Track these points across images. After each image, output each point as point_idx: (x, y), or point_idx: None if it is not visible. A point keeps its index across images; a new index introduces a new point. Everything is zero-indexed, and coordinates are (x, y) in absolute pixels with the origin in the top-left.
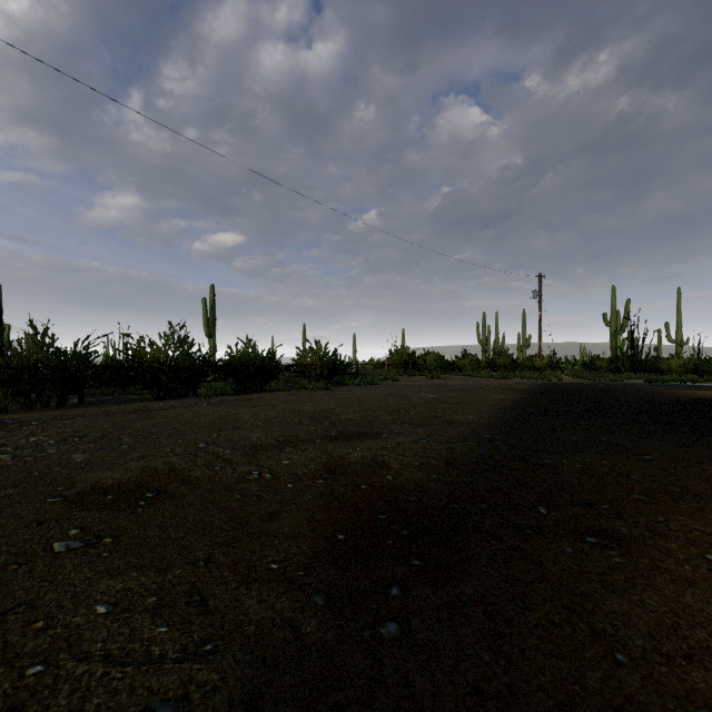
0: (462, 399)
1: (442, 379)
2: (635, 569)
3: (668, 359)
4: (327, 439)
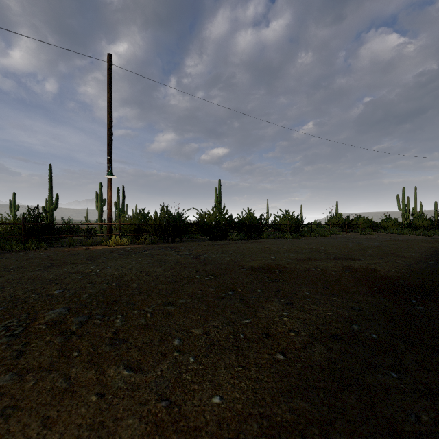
0: (400, 246)
1: (372, 235)
2: None
3: None
4: (332, 259)
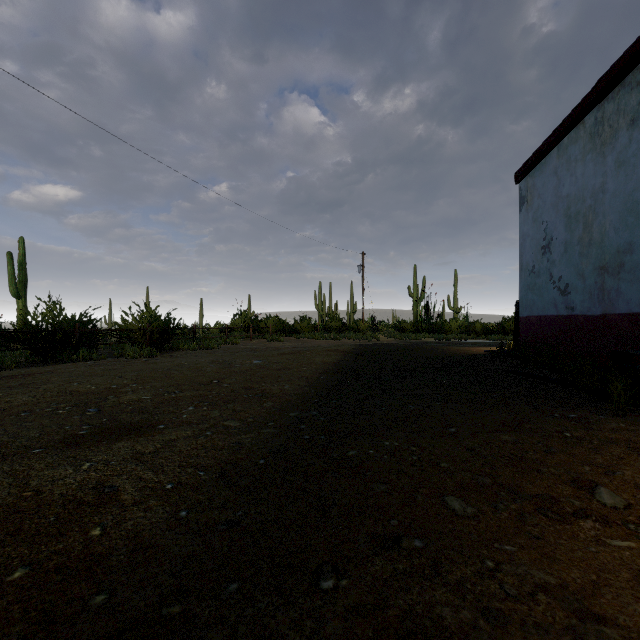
0: (286, 364)
1: (280, 342)
2: None
3: (450, 323)
4: (59, 445)
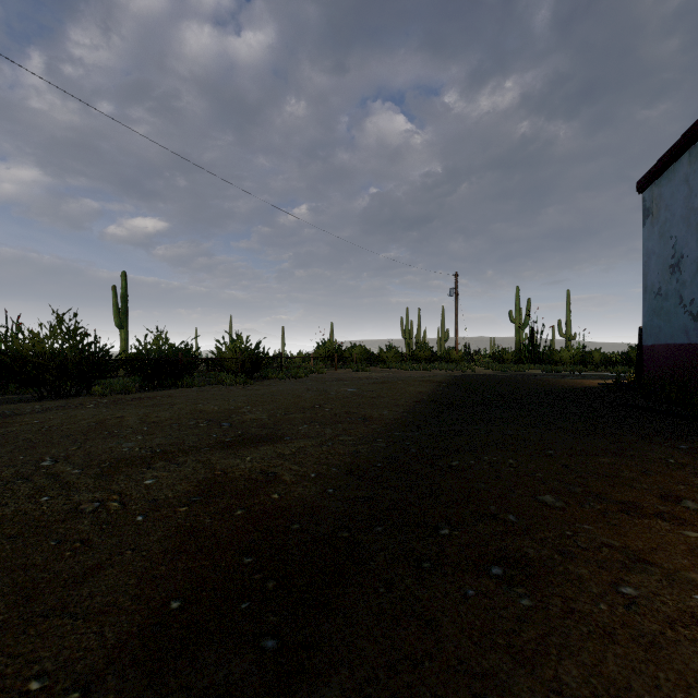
0: (380, 393)
1: (367, 372)
2: (547, 617)
3: (560, 352)
4: (218, 447)
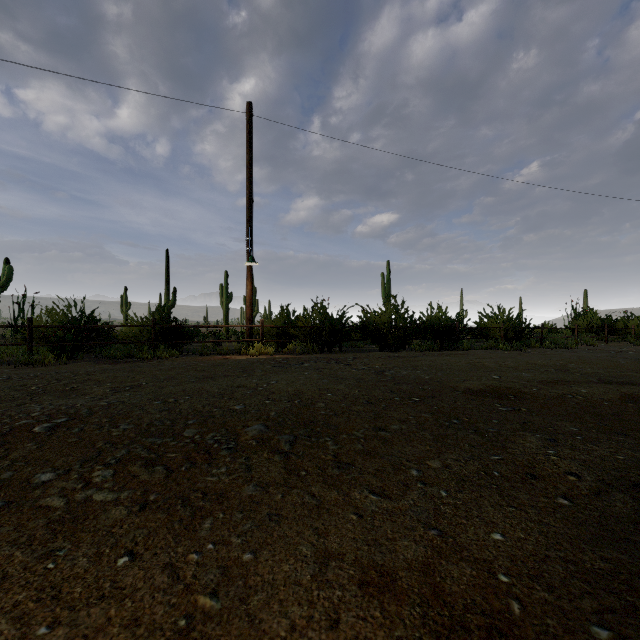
0: None
1: None
2: None
3: None
4: (597, 383)
